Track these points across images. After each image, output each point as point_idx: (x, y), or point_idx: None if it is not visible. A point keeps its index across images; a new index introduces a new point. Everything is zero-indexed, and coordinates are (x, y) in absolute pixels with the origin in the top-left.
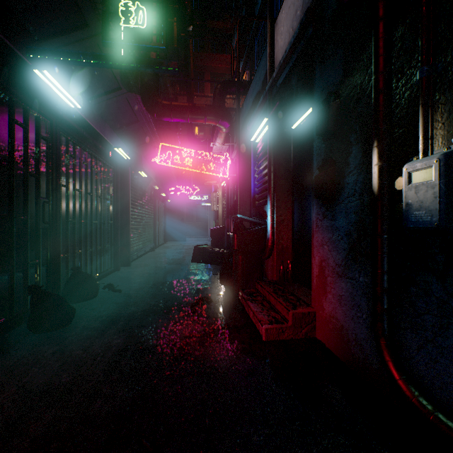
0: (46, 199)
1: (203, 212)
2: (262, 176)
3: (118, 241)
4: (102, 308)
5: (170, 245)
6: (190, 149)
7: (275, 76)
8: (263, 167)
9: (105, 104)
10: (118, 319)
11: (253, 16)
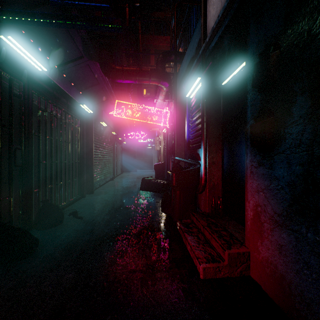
0: (18, 146)
1: (149, 151)
2: (196, 125)
3: (84, 175)
4: (64, 235)
5: (125, 175)
6: (138, 105)
7: (208, 40)
8: (196, 118)
9: (72, 70)
10: (74, 248)
11: (187, 1)
